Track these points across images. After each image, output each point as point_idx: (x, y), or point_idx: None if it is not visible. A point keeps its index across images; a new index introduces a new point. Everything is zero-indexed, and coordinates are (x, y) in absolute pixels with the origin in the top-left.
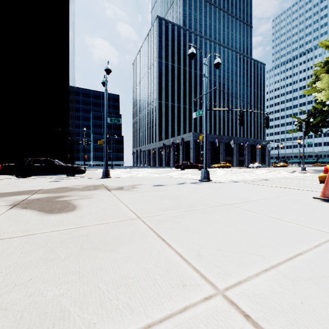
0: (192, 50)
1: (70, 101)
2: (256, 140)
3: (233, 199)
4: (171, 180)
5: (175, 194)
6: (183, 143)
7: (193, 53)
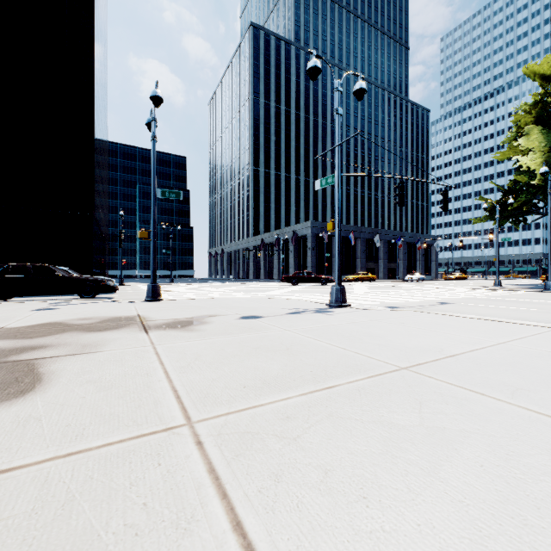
0: (314, 61)
1: (97, 164)
2: (416, 234)
3: (410, 351)
4: (276, 304)
5: (283, 338)
6: (296, 240)
7: (316, 68)
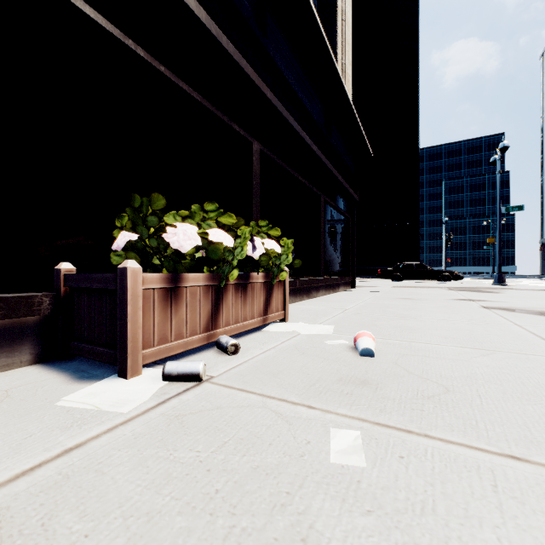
0: None
1: None
2: None
3: None
4: None
5: None
6: None
7: None
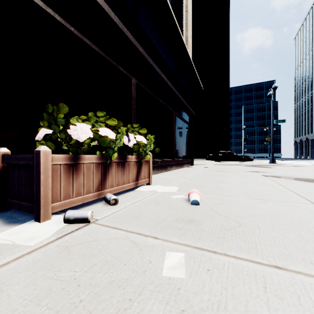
0: None
1: None
2: None
3: None
4: None
5: None
6: None
7: None
